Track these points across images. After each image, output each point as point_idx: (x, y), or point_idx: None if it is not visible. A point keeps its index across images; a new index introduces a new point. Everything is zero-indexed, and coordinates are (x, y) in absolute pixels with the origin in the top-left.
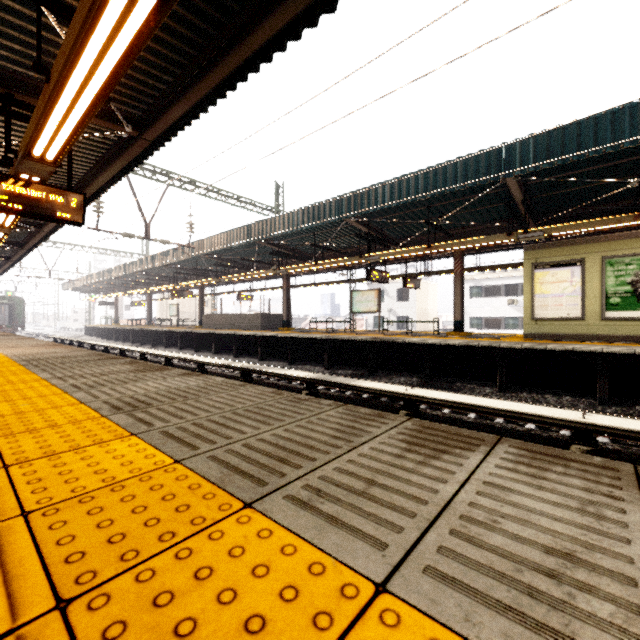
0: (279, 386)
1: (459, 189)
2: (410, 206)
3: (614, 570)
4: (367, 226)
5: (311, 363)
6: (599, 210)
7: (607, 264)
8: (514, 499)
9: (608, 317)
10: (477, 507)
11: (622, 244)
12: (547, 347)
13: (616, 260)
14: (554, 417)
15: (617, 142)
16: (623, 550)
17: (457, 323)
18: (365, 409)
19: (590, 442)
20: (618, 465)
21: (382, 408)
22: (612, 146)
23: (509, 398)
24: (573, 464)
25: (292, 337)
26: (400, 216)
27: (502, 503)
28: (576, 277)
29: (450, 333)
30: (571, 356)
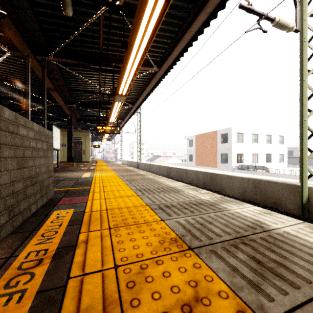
0: None
1: None
2: None
3: None
4: None
5: None
6: None
7: None
8: None
9: None
10: None
11: None
12: None
13: None
14: None
15: None
16: None
17: None
18: None
19: None
20: None
21: None
22: None
23: None
24: None
25: None
26: None
27: None
28: None
29: None
30: None
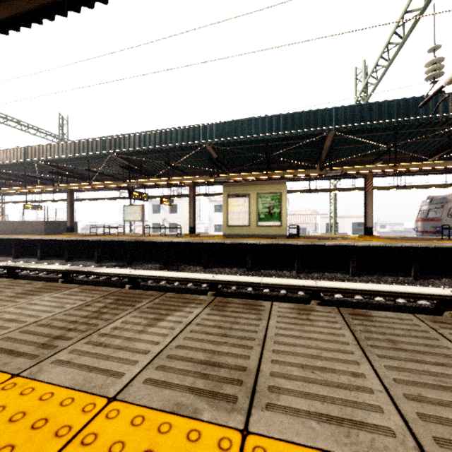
0: (43, 278)
1: (179, 146)
2: (156, 151)
3: (25, 321)
4: (129, 161)
5: (85, 259)
6: (258, 168)
7: (259, 197)
8: (30, 307)
9: (259, 225)
10: (3, 312)
11: (265, 187)
12: (225, 241)
13: (262, 195)
14: (200, 278)
15: (249, 136)
16: (44, 315)
17: (191, 228)
18: (25, 281)
19: (216, 289)
20: (115, 290)
21: (117, 285)
22: (247, 137)
23: (207, 272)
24: (94, 292)
25: (68, 240)
26: (151, 157)
27: (20, 309)
28: (246, 203)
29: (187, 235)
30: (236, 246)
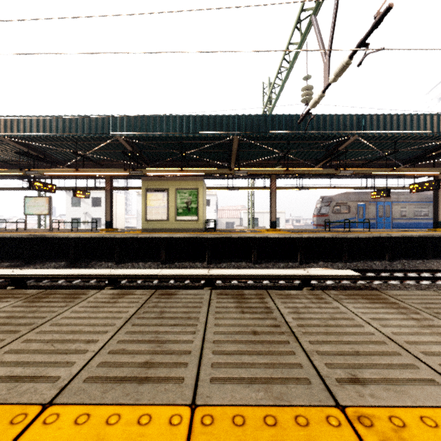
0: None
1: (86, 136)
2: (62, 139)
3: None
4: (28, 146)
5: None
6: (178, 164)
7: (177, 192)
8: None
9: (178, 219)
10: None
11: (183, 183)
12: (138, 236)
13: (181, 191)
14: (96, 274)
15: (161, 132)
16: None
17: (108, 223)
18: None
19: (114, 284)
20: None
21: None
22: (159, 134)
23: (119, 267)
24: None
25: None
26: (58, 144)
27: None
28: (165, 198)
29: (103, 229)
30: (150, 240)
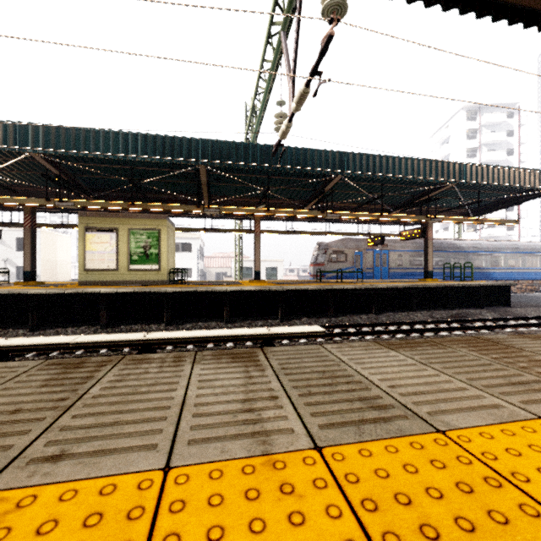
0: None
1: None
2: None
3: None
4: None
5: None
6: (134, 196)
7: (131, 233)
8: None
9: (131, 269)
10: None
11: (139, 221)
12: (66, 291)
13: (136, 231)
14: None
15: (97, 152)
16: None
17: (27, 273)
18: None
19: (2, 359)
20: None
21: None
22: (94, 154)
23: (35, 335)
24: None
25: None
26: None
27: None
28: (113, 240)
29: (19, 283)
30: (84, 297)
